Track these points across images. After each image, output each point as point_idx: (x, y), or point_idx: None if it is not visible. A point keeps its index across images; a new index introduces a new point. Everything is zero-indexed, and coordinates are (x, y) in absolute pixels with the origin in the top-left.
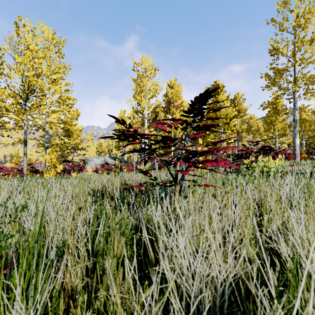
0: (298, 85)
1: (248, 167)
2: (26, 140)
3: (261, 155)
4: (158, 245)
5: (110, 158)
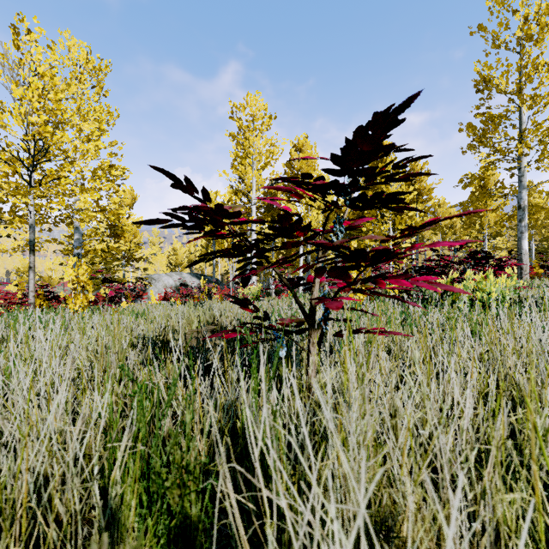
0: (527, 144)
1: (445, 291)
2: (33, 241)
3: (467, 269)
4: (269, 484)
5: (192, 276)
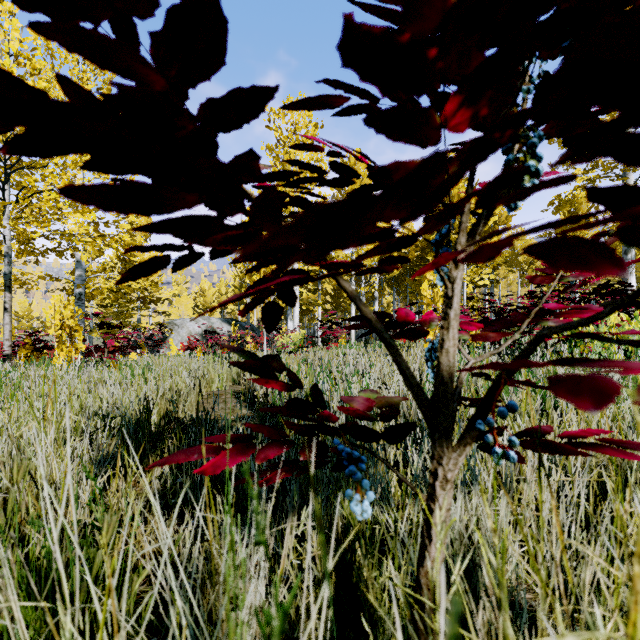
0: None
1: (568, 339)
2: (9, 275)
3: None
4: None
5: (222, 321)
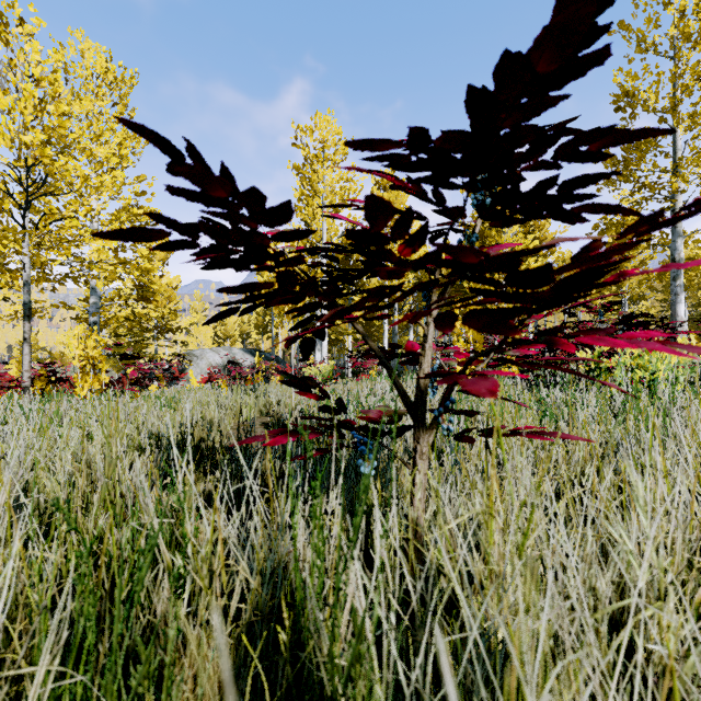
0: (684, 178)
1: (591, 369)
2: (29, 304)
3: None
4: None
5: (245, 352)
